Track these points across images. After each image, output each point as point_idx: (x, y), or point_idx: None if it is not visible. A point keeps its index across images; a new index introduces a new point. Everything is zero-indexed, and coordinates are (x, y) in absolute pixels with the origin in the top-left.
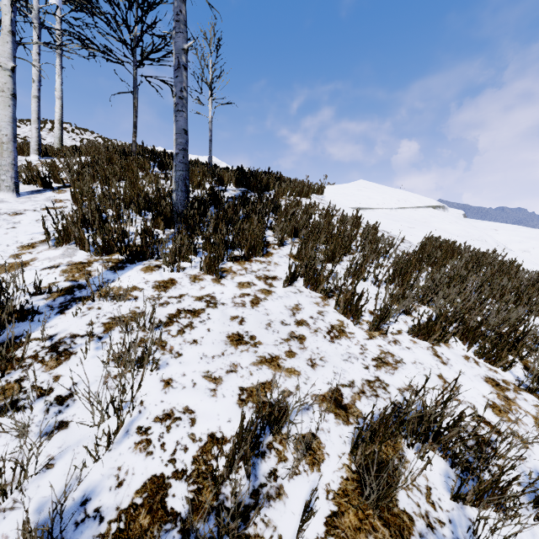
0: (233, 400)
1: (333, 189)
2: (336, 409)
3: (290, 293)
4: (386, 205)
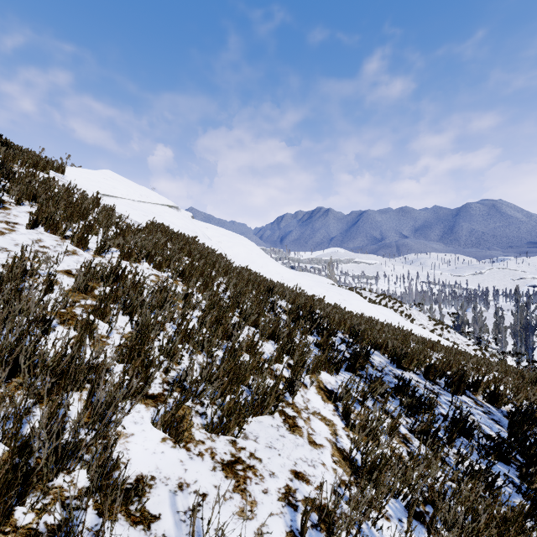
0: None
1: (77, 171)
2: (68, 274)
3: (33, 233)
4: (130, 197)
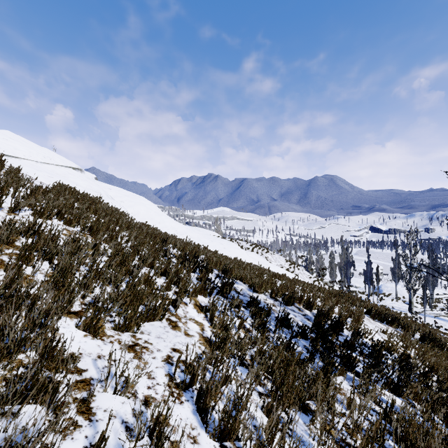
0: None
1: None
2: None
3: None
4: (33, 158)
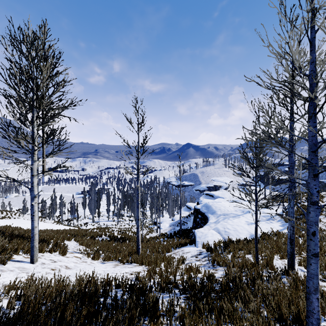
0: (84, 248)
1: None
2: (80, 246)
3: None
4: None
